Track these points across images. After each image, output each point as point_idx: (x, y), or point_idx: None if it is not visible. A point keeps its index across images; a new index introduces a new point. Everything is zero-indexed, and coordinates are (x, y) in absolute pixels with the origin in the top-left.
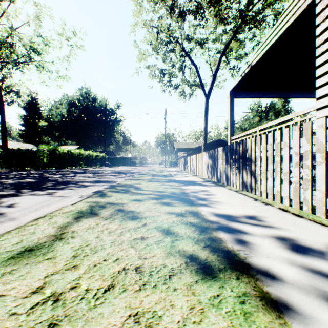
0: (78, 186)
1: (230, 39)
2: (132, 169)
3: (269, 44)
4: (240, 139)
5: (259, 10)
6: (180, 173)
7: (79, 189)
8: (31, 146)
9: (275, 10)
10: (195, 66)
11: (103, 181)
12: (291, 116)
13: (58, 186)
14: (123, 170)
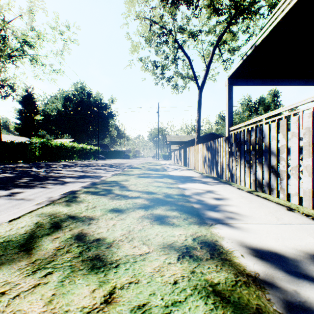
0: (55, 183)
1: (224, 30)
2: (125, 162)
3: (281, 16)
4: (241, 129)
5: (253, 0)
6: (173, 167)
7: (54, 187)
8: (26, 139)
9: (269, 1)
10: (188, 58)
11: (88, 176)
12: (313, 98)
13: (31, 183)
14: (115, 163)
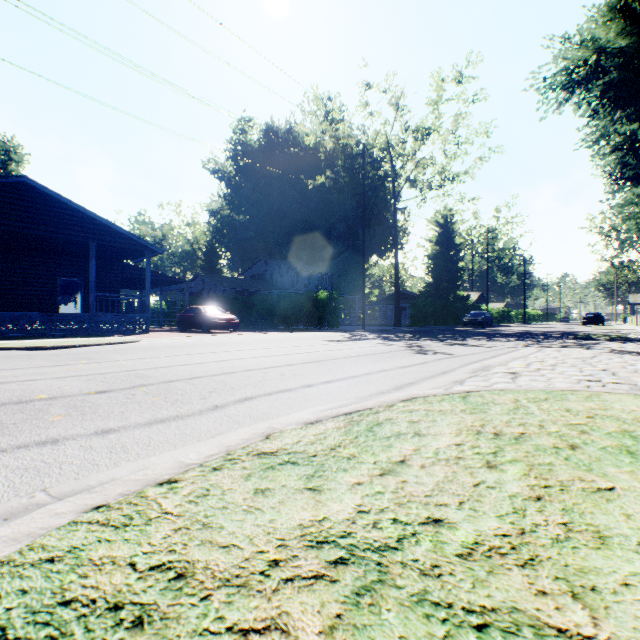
0: None
1: None
2: None
3: None
4: None
5: None
6: None
7: None
8: None
9: None
10: None
11: None
12: None
13: None
14: None
